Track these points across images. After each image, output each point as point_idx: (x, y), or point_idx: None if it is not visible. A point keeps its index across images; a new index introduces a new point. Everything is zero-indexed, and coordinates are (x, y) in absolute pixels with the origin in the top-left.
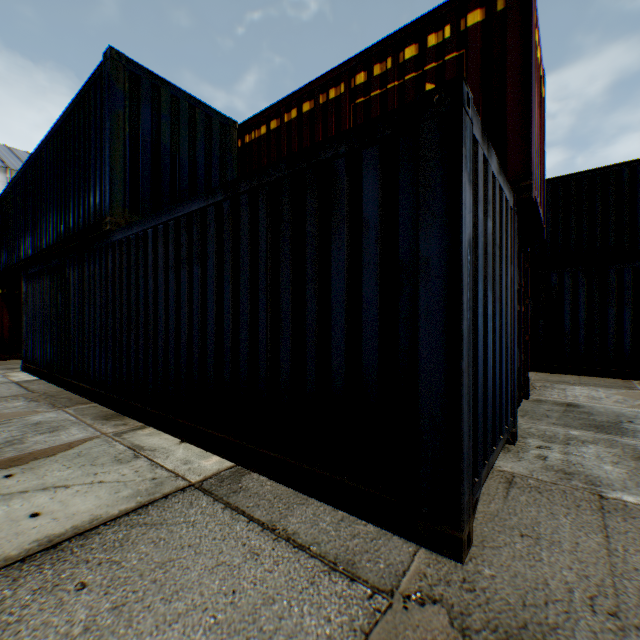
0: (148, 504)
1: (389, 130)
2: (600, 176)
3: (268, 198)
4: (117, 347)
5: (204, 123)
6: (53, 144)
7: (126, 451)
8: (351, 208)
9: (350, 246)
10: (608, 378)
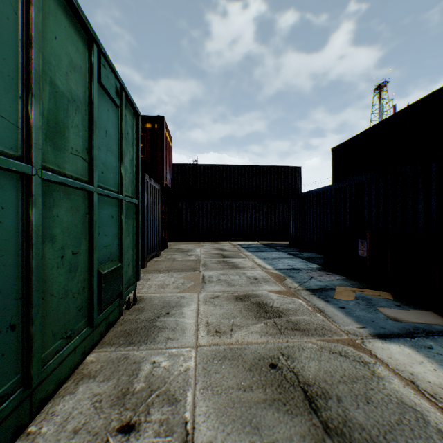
0: None
1: None
2: (195, 167)
3: None
4: None
5: None
6: None
7: None
8: None
9: None
10: (196, 242)
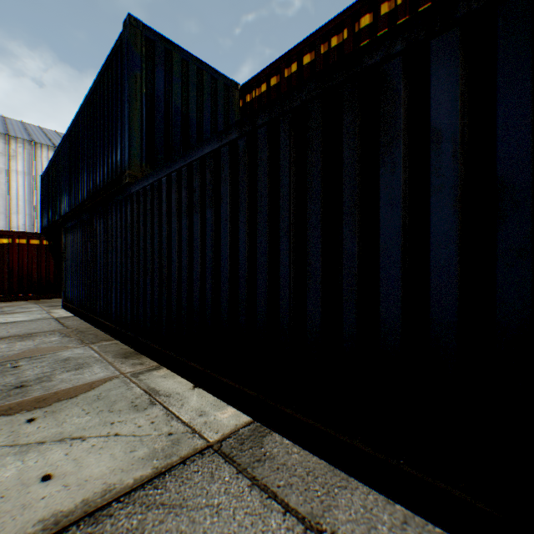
0: (164, 471)
1: (479, 1)
2: None
3: (291, 126)
4: (135, 290)
5: (210, 85)
6: (84, 115)
7: (142, 395)
8: (410, 120)
9: (408, 168)
10: None
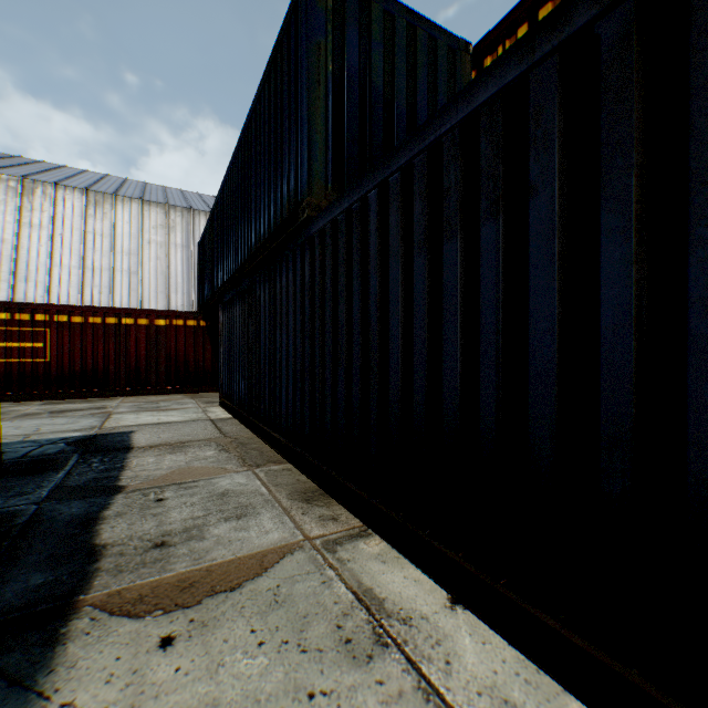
0: None
1: None
2: None
3: None
4: (316, 389)
5: (426, 50)
6: (244, 146)
7: (353, 608)
8: None
9: None
10: None
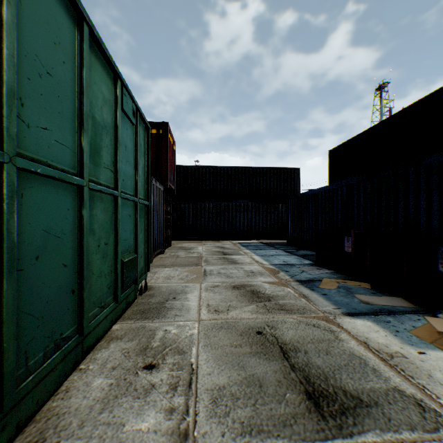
0: None
1: None
2: (197, 169)
3: None
4: None
5: None
6: None
7: None
8: None
9: None
10: (198, 241)
